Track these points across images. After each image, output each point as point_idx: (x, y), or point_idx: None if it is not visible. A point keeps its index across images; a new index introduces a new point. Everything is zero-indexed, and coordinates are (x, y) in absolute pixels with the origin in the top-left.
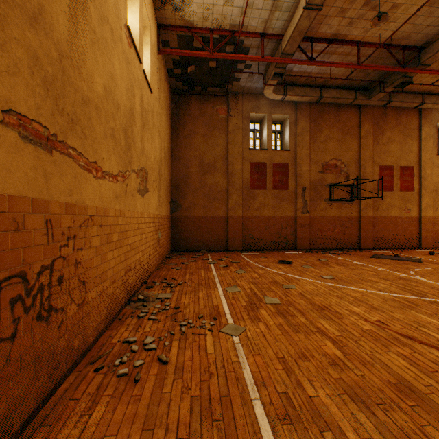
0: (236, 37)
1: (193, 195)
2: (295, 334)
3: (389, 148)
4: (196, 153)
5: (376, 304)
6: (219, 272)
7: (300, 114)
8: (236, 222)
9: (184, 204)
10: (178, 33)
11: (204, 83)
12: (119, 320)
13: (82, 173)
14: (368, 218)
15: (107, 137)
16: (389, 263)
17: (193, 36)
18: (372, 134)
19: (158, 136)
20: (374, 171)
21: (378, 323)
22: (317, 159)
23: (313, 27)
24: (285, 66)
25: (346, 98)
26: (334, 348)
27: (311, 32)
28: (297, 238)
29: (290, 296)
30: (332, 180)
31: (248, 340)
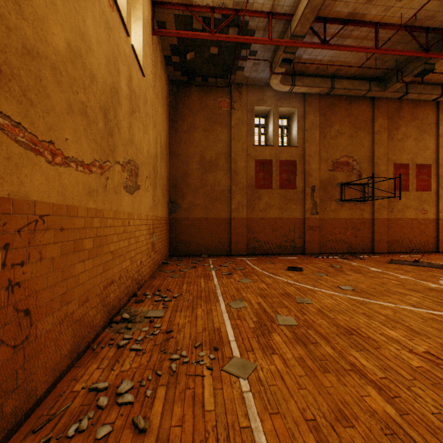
0: (241, 17)
1: (193, 195)
2: (323, 375)
3: (405, 144)
4: (196, 149)
5: (416, 325)
6: (222, 281)
7: (308, 108)
8: (240, 224)
9: (183, 204)
10: (175, 12)
11: (205, 73)
12: (92, 351)
13: (23, 154)
14: (381, 220)
15: (73, 112)
16: (411, 269)
17: (191, 14)
18: (386, 129)
19: (152, 128)
20: (389, 169)
21: (429, 356)
22: (328, 156)
23: (327, 5)
24: (294, 51)
25: (360, 89)
26: (382, 400)
27: (325, 11)
28: (305, 241)
29: (307, 314)
30: (343, 178)
31: (261, 386)
